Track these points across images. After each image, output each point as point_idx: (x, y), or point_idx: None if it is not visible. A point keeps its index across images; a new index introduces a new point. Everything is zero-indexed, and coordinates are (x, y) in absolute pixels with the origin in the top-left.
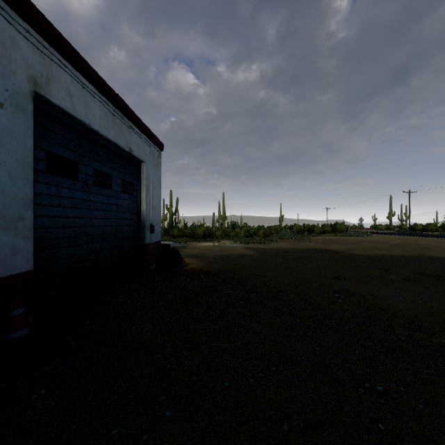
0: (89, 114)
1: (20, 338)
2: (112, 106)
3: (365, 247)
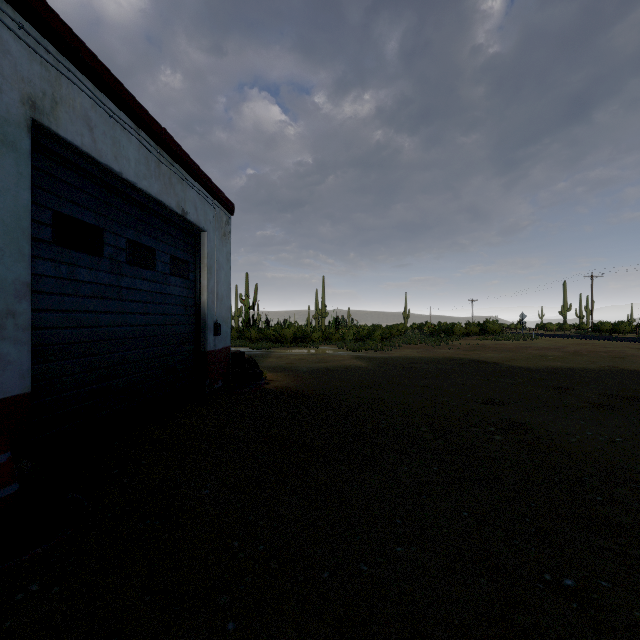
0: (120, 157)
1: (4, 499)
2: (157, 145)
3: (529, 355)
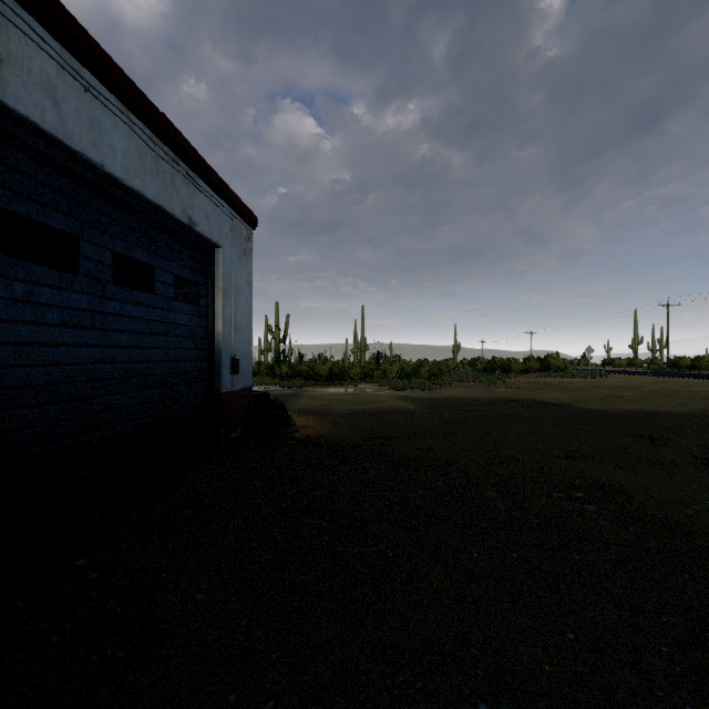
0: (100, 144)
1: None
2: (154, 135)
3: (602, 396)
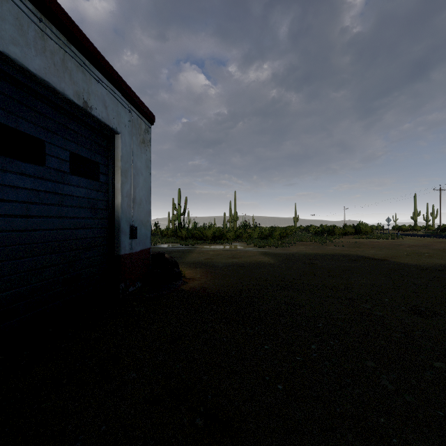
0: None
1: None
2: (39, 12)
3: (407, 252)
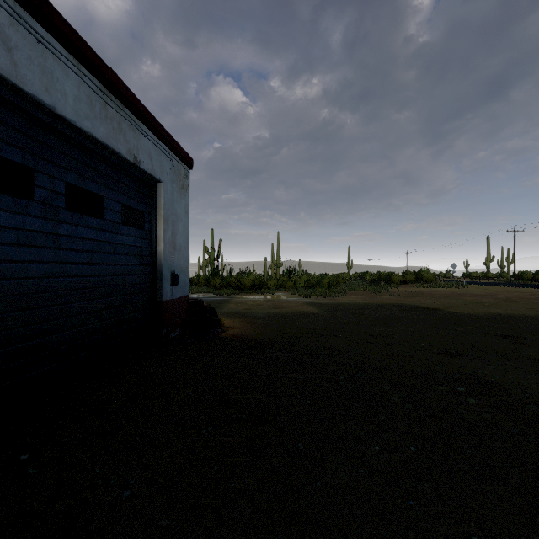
0: (52, 89)
1: None
2: (102, 86)
3: (466, 302)
